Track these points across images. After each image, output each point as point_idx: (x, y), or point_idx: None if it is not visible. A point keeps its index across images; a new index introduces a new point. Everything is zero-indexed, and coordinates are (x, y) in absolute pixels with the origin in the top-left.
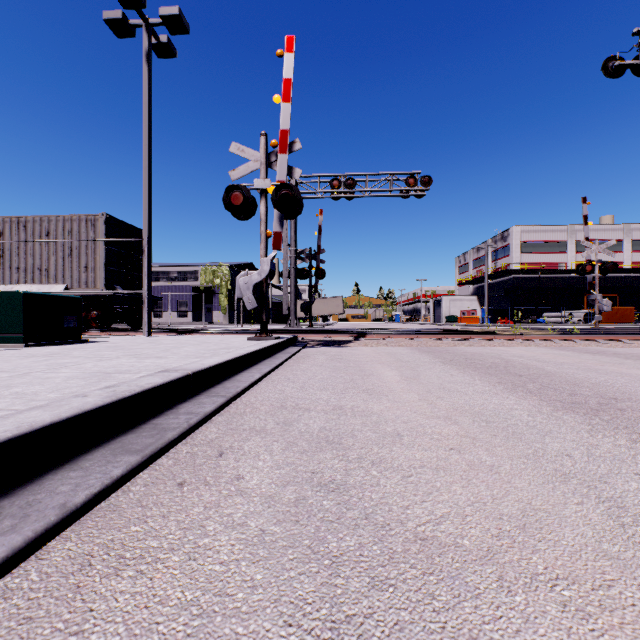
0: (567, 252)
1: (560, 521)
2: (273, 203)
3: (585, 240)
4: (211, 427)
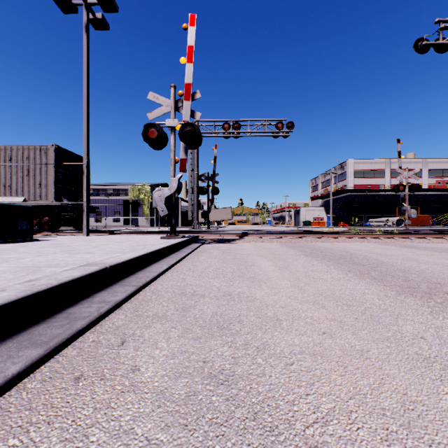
0: (385, 177)
1: (441, 416)
2: (180, 137)
3: (399, 168)
4: (120, 314)
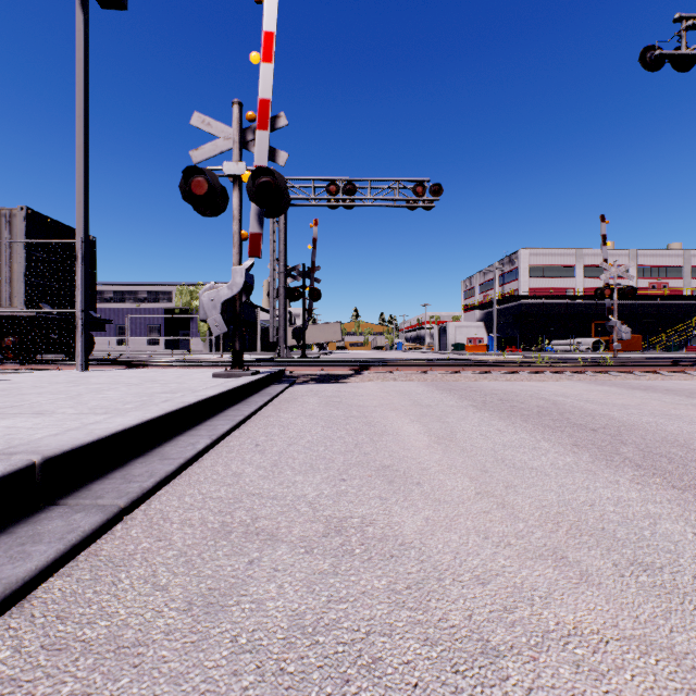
0: (575, 277)
1: None
2: (249, 194)
3: (604, 262)
4: (1, 639)
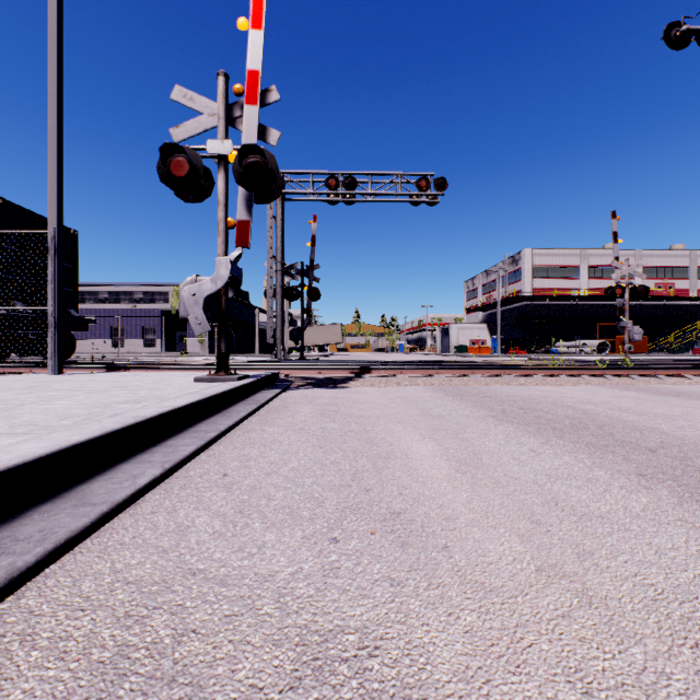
0: (580, 278)
1: None
2: (236, 176)
3: (615, 260)
4: None
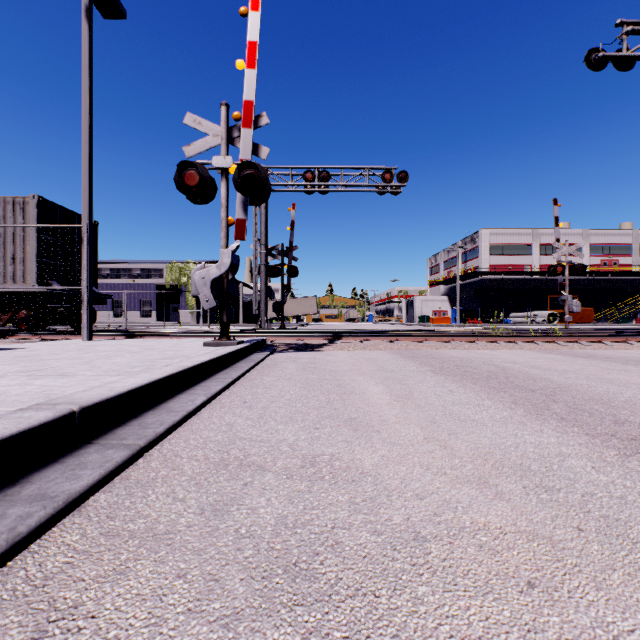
0: (532, 255)
1: None
2: (235, 185)
3: (556, 241)
4: (71, 529)
